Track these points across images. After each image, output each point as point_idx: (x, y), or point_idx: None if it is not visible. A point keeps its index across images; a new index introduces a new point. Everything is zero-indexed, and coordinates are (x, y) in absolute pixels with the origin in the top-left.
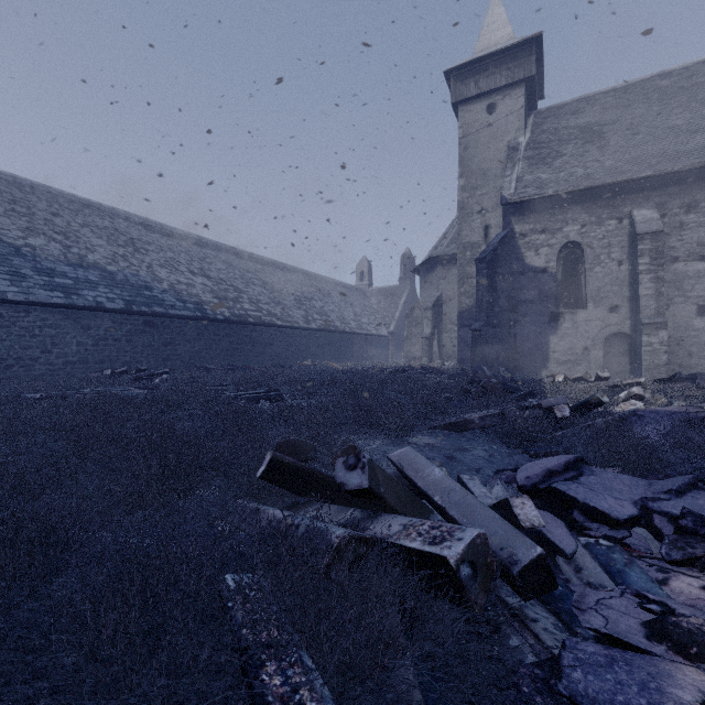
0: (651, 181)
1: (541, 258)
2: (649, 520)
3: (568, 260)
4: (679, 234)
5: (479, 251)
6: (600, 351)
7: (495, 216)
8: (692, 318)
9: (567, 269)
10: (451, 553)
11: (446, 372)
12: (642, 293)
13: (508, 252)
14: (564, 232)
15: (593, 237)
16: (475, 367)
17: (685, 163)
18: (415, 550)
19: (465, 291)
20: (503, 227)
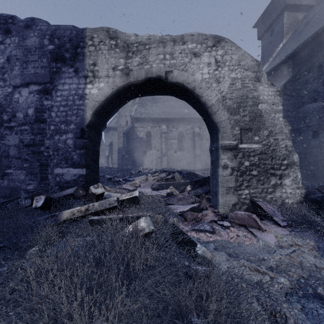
0: (166, 118)
1: (141, 134)
2: (134, 180)
3: (148, 136)
4: (171, 133)
5: (125, 129)
6: (155, 161)
7: (129, 118)
8: (173, 154)
9: (148, 138)
10: (111, 177)
11: (114, 168)
12: (163, 147)
13: (132, 132)
14: (147, 128)
15: (153, 130)
16: (122, 166)
17: (172, 116)
18: (109, 178)
19: (120, 141)
20: (131, 124)
